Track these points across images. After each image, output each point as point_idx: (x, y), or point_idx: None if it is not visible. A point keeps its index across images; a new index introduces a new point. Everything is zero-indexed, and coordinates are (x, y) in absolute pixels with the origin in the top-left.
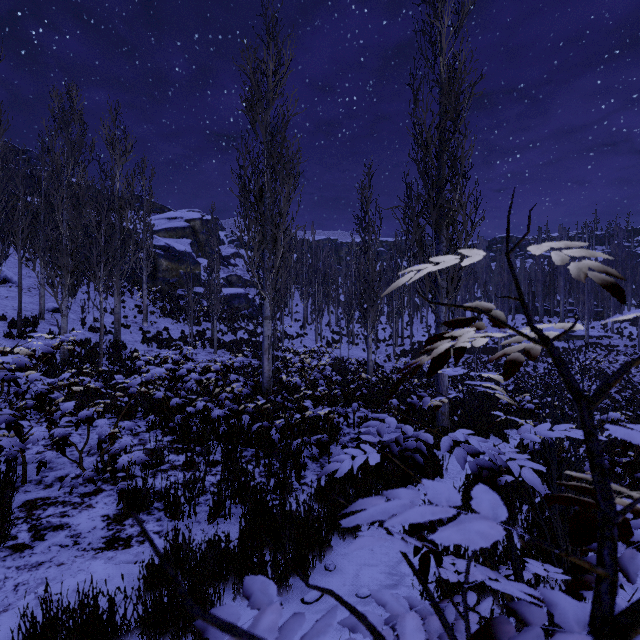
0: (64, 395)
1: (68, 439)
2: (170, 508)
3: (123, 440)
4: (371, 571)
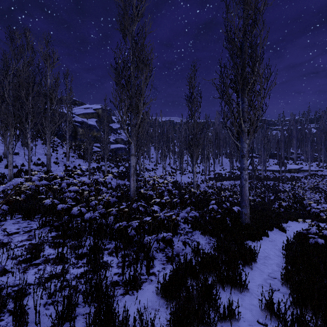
0: None
1: None
2: (15, 316)
3: None
4: None
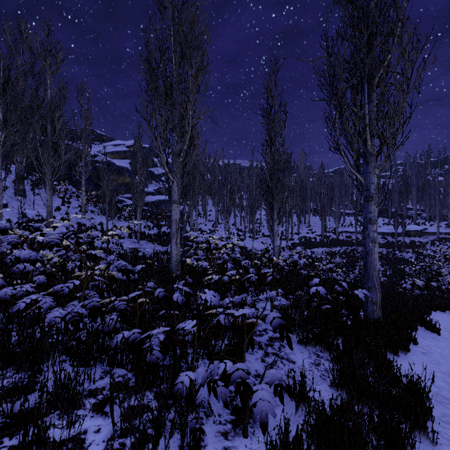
0: None
1: None
2: None
3: None
4: None
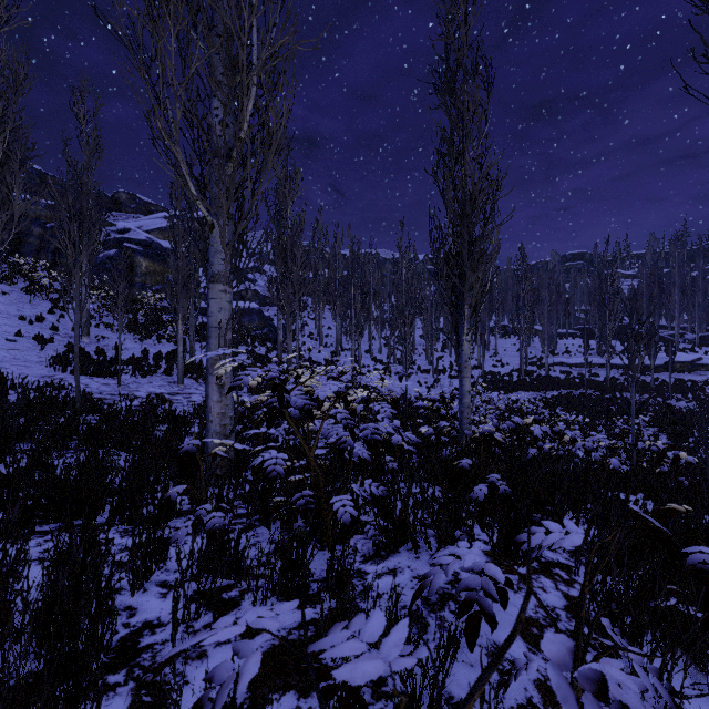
0: None
1: None
2: None
3: None
4: None
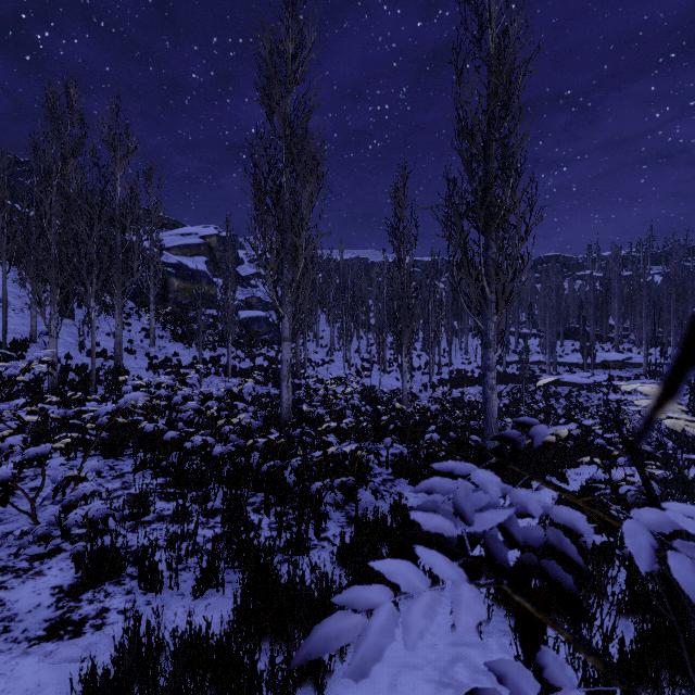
0: (9, 427)
1: (14, 484)
2: (144, 576)
3: (81, 486)
4: (413, 678)
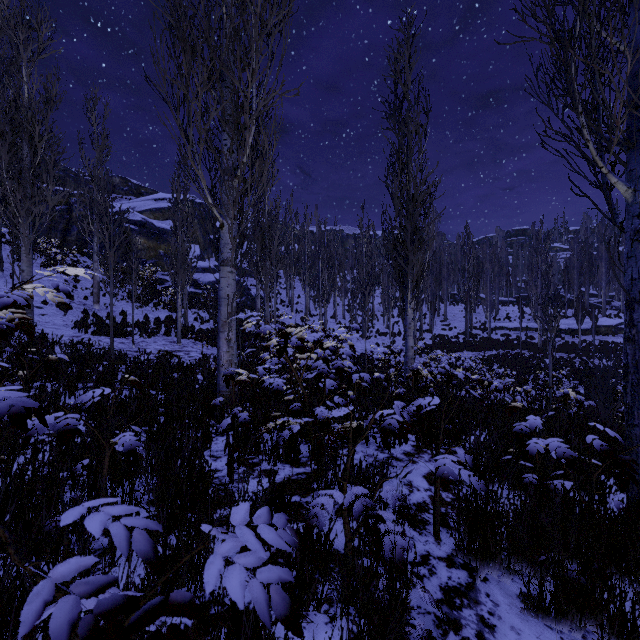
0: None
1: None
2: None
3: None
4: None
